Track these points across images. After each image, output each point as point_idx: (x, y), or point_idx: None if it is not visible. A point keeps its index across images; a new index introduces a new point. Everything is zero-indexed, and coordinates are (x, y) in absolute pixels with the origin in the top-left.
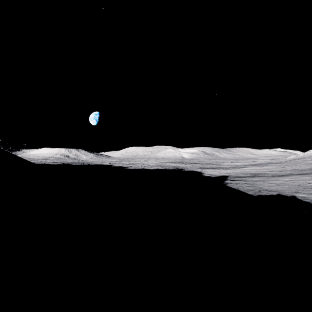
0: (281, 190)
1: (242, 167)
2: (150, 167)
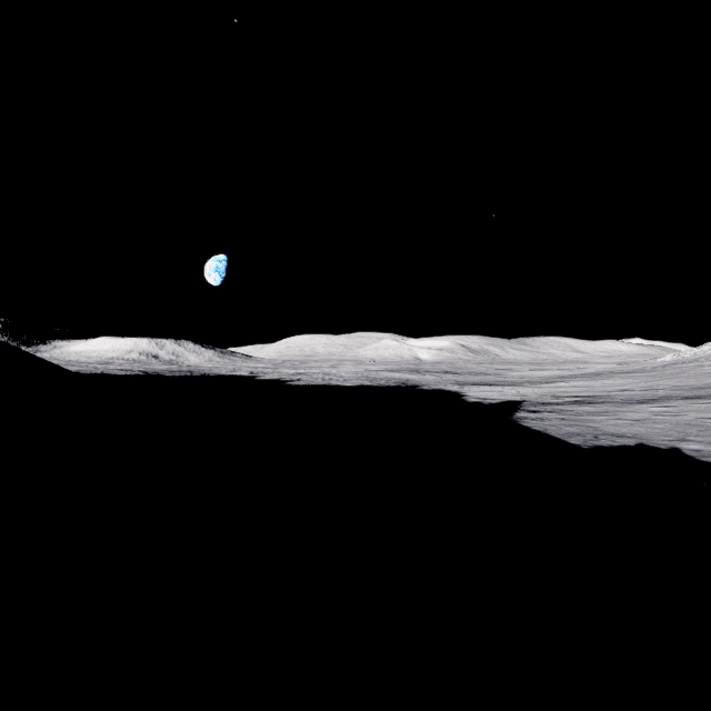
0: (646, 435)
1: (554, 381)
2: (344, 381)
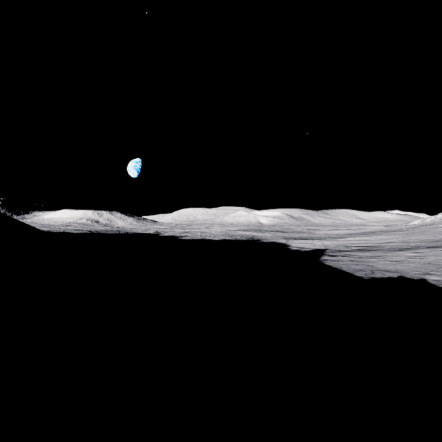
0: (404, 271)
1: (345, 237)
2: (214, 237)
